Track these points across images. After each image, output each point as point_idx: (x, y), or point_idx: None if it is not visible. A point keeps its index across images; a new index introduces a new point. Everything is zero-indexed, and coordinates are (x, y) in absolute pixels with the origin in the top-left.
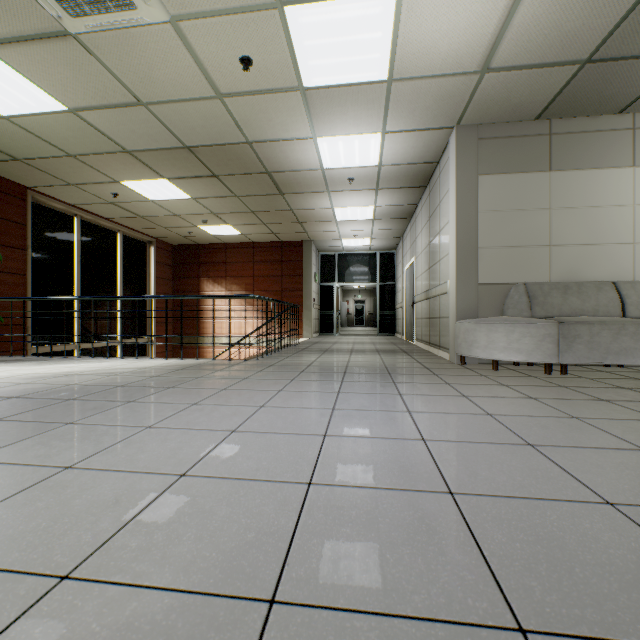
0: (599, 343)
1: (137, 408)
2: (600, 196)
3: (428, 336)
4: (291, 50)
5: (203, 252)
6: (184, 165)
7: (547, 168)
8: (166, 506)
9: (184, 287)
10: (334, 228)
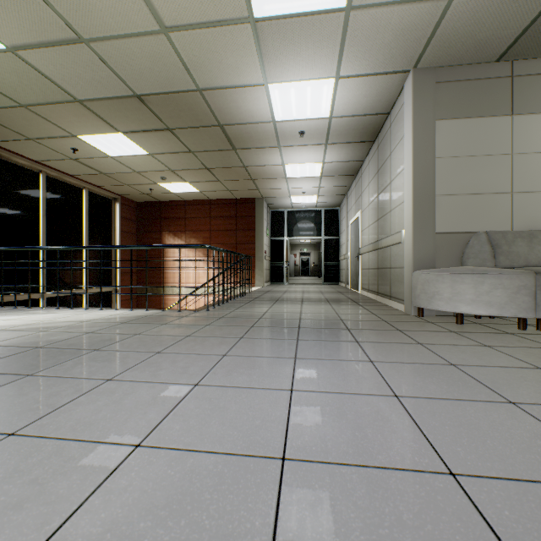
0: None
1: (27, 388)
2: None
3: (376, 286)
4: None
5: (164, 208)
6: (137, 117)
7: (508, 112)
8: None
9: (147, 240)
10: (284, 185)
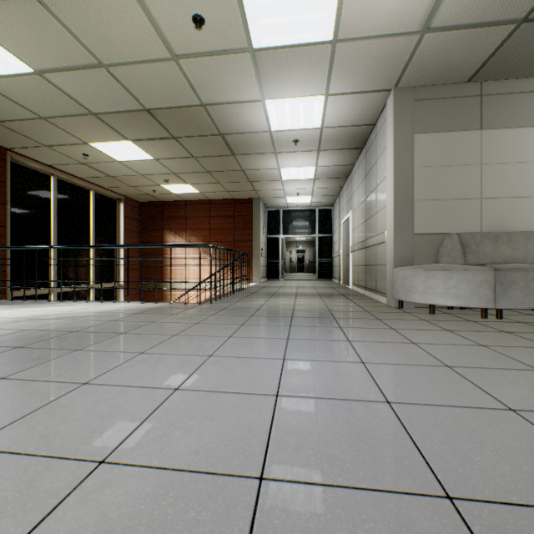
0: (533, 289)
1: (81, 358)
2: (527, 152)
3: (364, 281)
4: (241, 8)
5: (166, 208)
6: (145, 127)
7: (478, 127)
8: (61, 527)
9: (150, 238)
10: (280, 187)
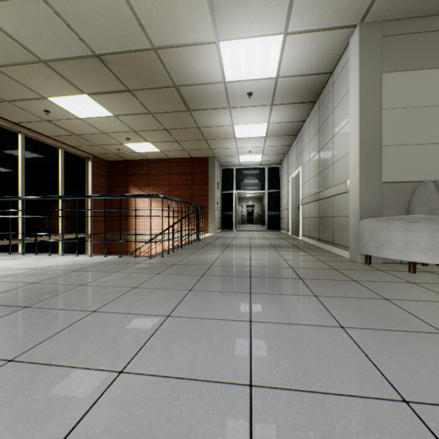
0: None
1: None
2: None
3: (317, 233)
4: None
5: (131, 166)
6: (99, 78)
7: None
8: None
9: (116, 193)
10: (233, 145)
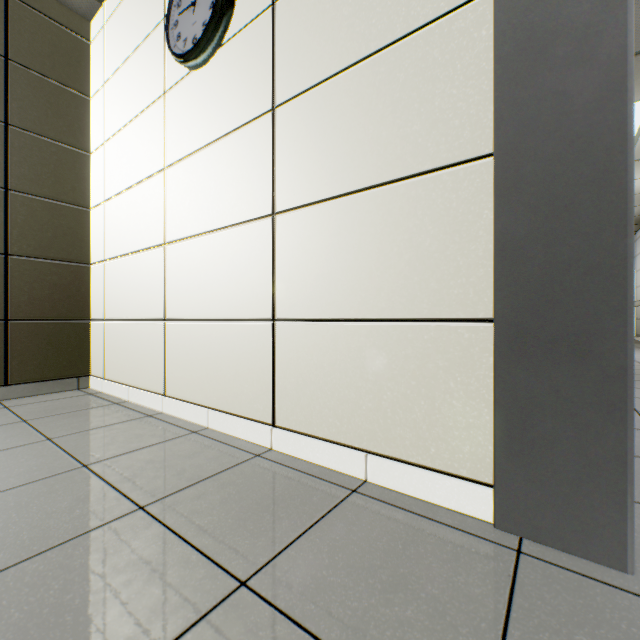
0: None
1: None
2: None
3: None
4: None
5: None
6: None
7: None
8: None
9: None
10: None
